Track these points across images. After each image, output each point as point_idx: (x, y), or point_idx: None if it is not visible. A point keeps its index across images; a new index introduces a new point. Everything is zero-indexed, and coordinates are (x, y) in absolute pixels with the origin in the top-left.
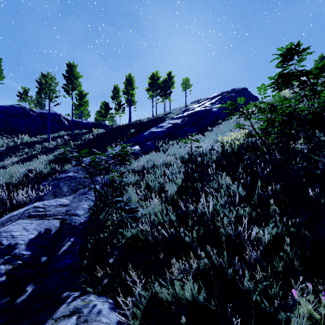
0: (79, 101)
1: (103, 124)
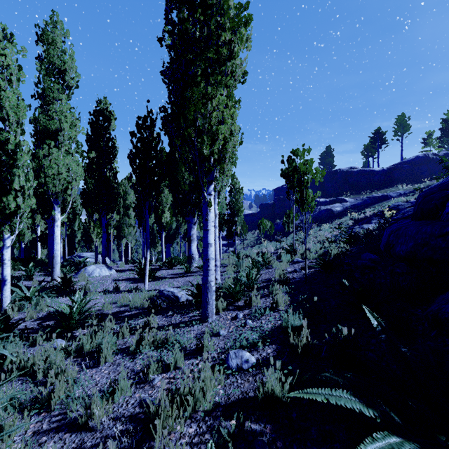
0: None
1: None
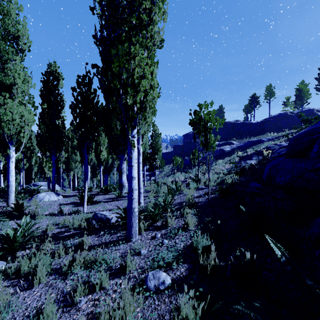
0: None
1: None
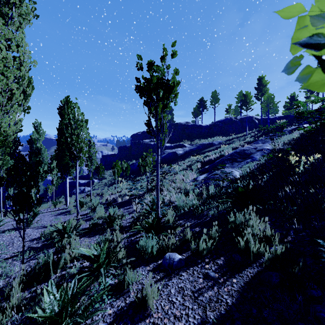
0: (266, 103)
1: (290, 115)
